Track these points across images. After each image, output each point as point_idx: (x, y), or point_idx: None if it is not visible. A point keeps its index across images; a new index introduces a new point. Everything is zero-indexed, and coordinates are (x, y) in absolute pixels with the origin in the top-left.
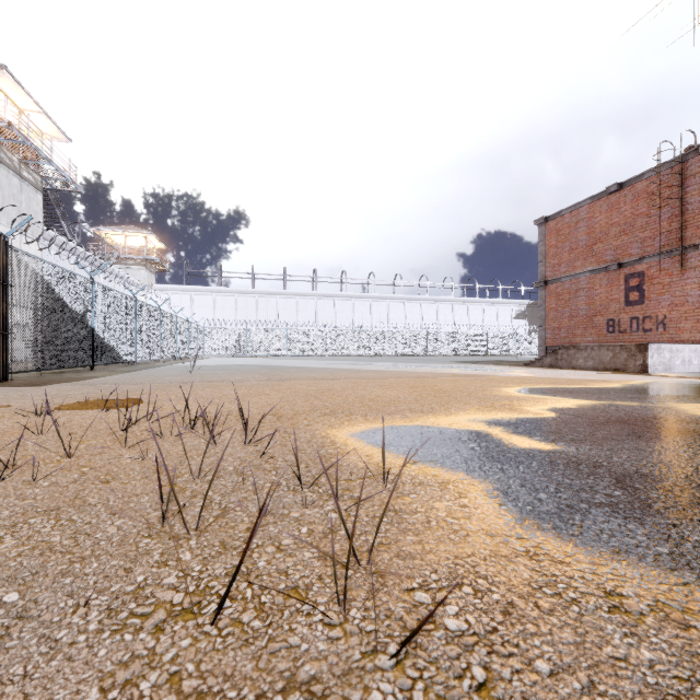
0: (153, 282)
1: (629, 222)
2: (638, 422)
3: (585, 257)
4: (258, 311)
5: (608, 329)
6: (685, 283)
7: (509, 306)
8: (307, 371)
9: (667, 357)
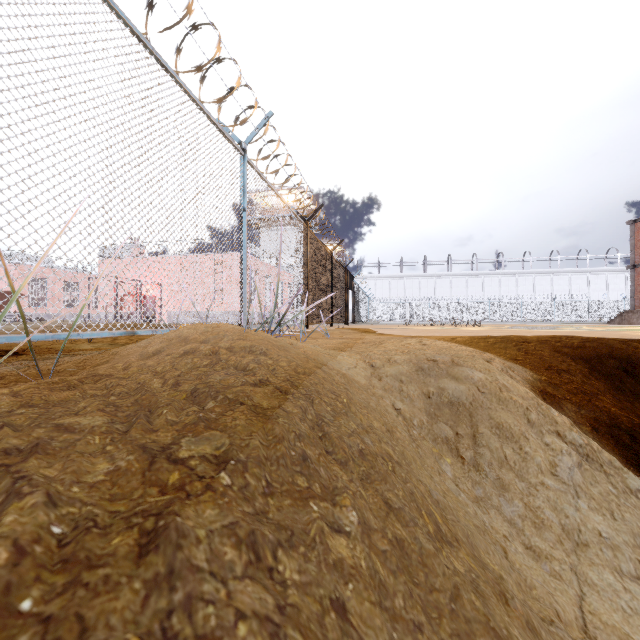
0: None
1: None
2: None
3: None
4: (405, 289)
5: None
6: None
7: None
8: None
9: None
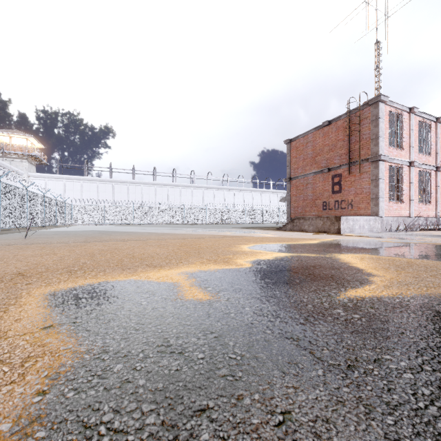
0: (34, 171)
1: (334, 144)
2: (300, 270)
3: (311, 164)
4: (114, 193)
5: (323, 208)
6: (362, 181)
7: (276, 194)
8: (127, 234)
9: (351, 224)
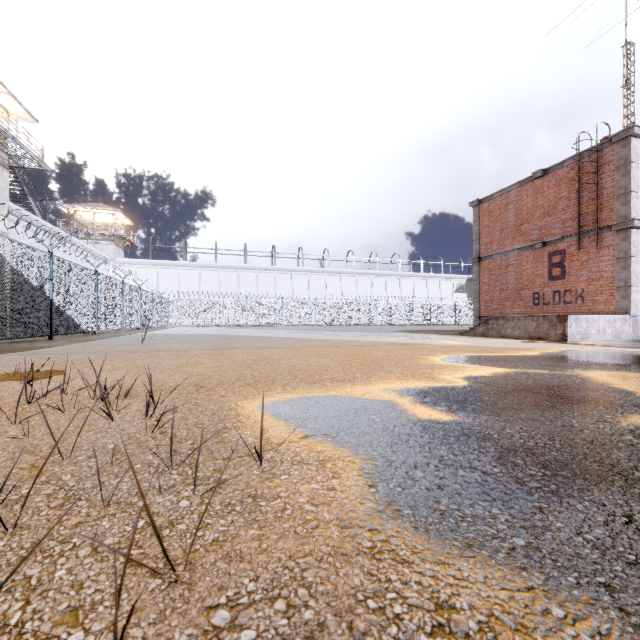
0: (121, 257)
1: (552, 205)
2: (542, 390)
3: (514, 236)
4: (221, 284)
5: (534, 302)
6: (600, 260)
7: (450, 281)
8: (257, 340)
9: (584, 326)
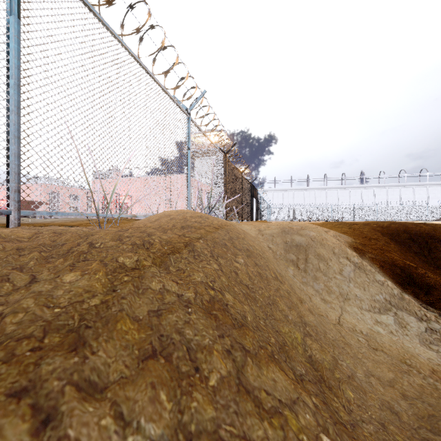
0: None
1: None
2: None
3: None
4: (294, 198)
5: None
6: None
7: None
8: None
9: None
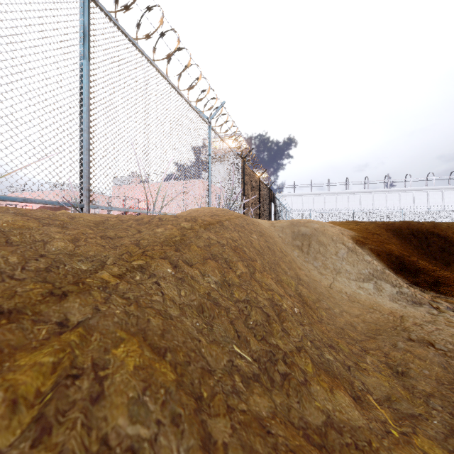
0: None
1: None
2: None
3: None
4: (314, 203)
5: None
6: None
7: None
8: None
9: None
